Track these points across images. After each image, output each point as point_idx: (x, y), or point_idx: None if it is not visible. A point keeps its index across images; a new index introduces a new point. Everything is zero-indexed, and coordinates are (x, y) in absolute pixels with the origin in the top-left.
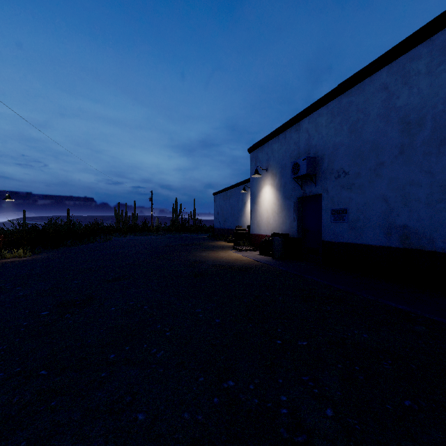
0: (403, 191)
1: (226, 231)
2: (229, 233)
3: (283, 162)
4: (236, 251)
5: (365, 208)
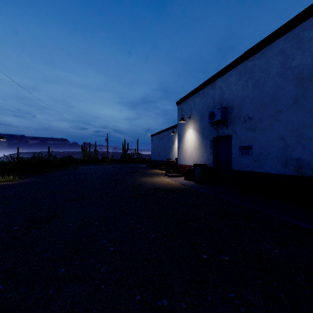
0: (297, 132)
1: (160, 162)
2: (162, 163)
3: (202, 111)
4: (167, 177)
5: (266, 145)
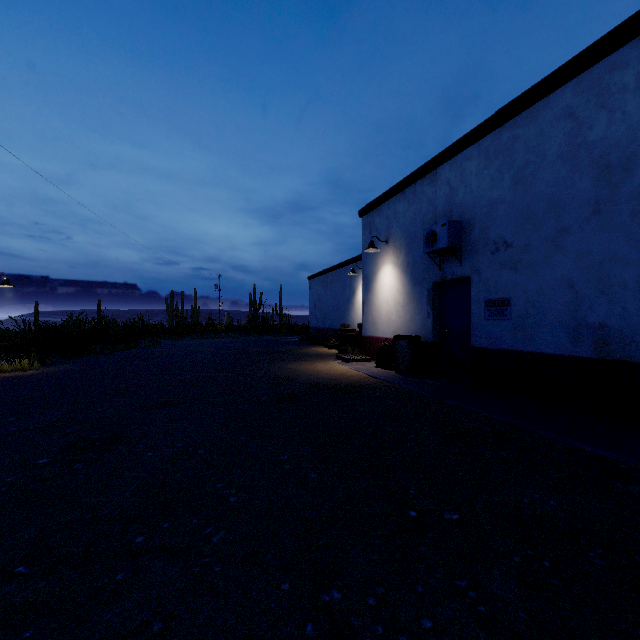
0: (599, 272)
1: (326, 331)
2: (331, 334)
3: (412, 230)
4: (341, 361)
5: (538, 297)
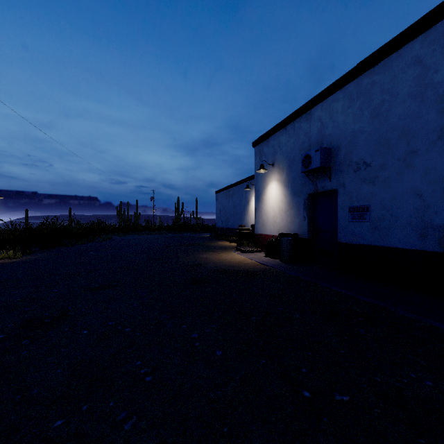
0: (443, 184)
1: (228, 230)
2: (232, 232)
3: (292, 155)
4: (240, 252)
5: (392, 204)
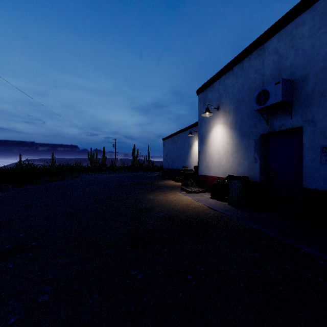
0: None
1: (173, 170)
2: (176, 172)
3: (240, 96)
4: (185, 192)
5: None
